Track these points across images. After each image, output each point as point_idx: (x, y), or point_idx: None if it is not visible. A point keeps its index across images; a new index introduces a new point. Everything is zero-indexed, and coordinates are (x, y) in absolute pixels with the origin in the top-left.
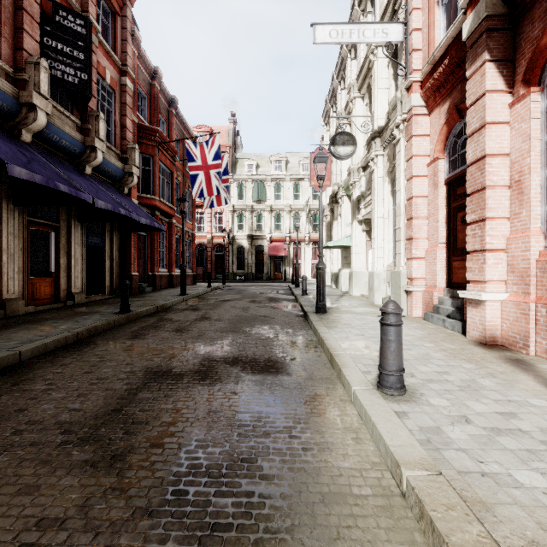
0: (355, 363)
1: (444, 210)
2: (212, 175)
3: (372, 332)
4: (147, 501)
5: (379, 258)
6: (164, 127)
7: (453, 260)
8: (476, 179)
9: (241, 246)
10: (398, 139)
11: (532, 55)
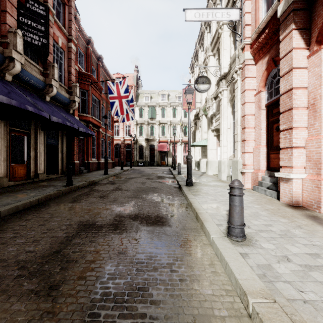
0: (212, 219)
1: (264, 123)
2: (123, 102)
3: (221, 198)
4: (71, 322)
5: (224, 152)
6: (95, 74)
7: (270, 153)
8: (286, 103)
9: (141, 145)
10: (236, 80)
11: (322, 25)
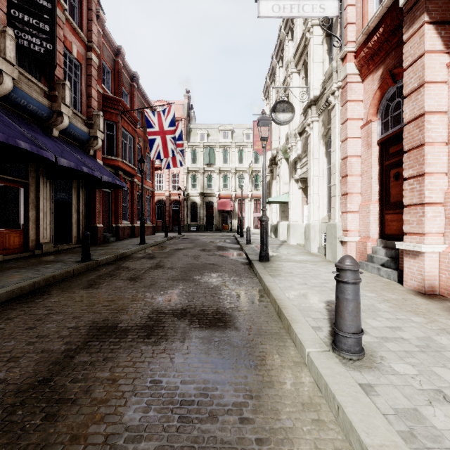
0: (304, 317)
1: (376, 168)
2: (168, 140)
3: (313, 280)
4: None
5: (314, 212)
6: (127, 99)
7: (385, 213)
8: (414, 136)
9: (194, 202)
10: (334, 105)
11: None
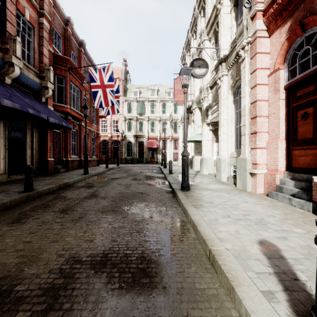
0: (245, 270)
1: (283, 110)
2: (107, 92)
3: (235, 212)
4: None
5: (224, 148)
6: (76, 60)
7: (292, 149)
8: None
9: (130, 142)
10: (243, 58)
11: None
